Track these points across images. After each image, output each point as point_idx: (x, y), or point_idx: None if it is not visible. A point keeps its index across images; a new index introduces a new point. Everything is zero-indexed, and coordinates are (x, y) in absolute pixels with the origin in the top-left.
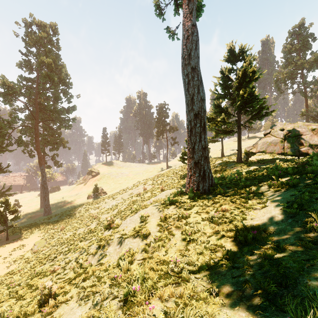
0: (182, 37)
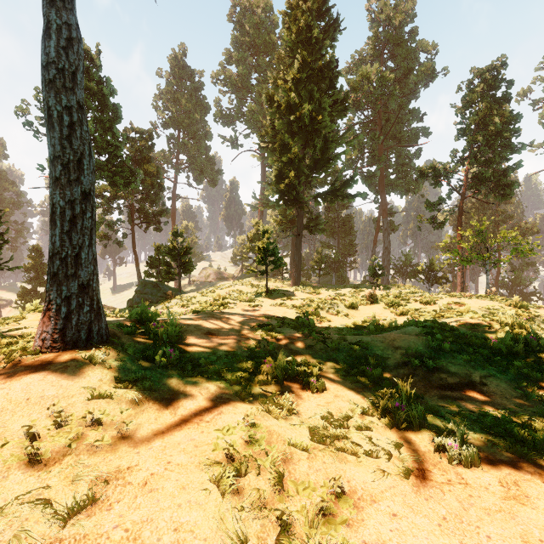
0: None
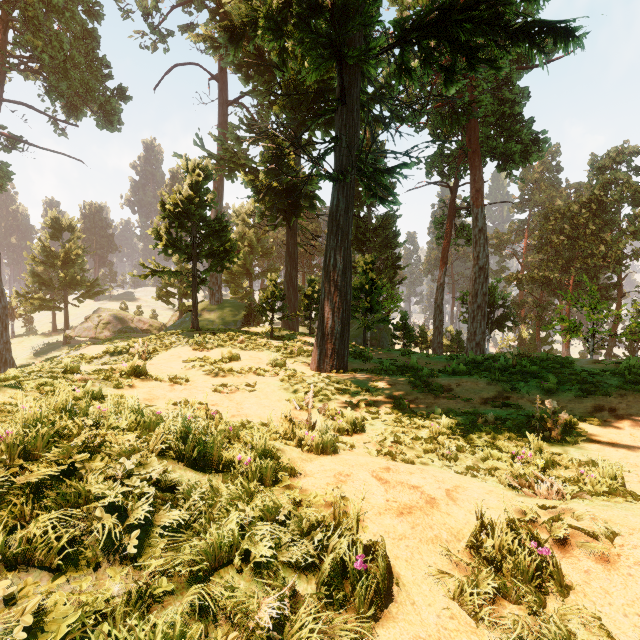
0: None
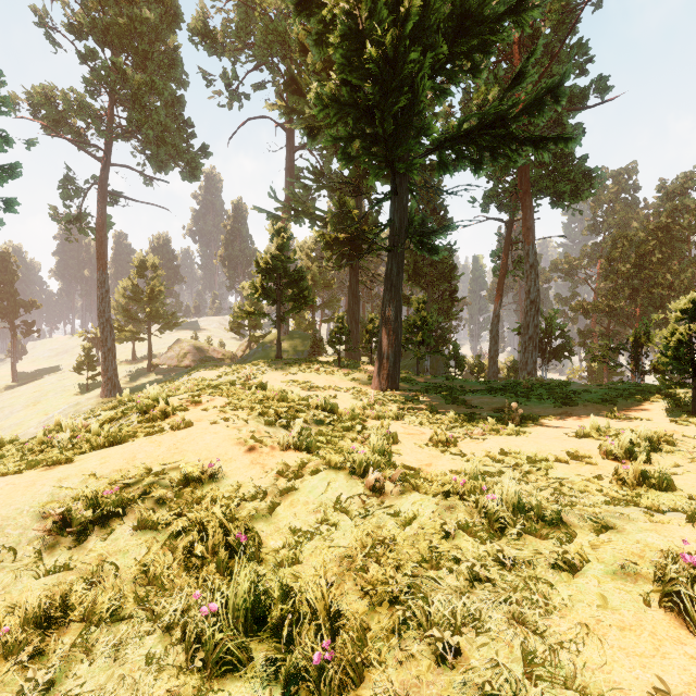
0: (98, 295)
